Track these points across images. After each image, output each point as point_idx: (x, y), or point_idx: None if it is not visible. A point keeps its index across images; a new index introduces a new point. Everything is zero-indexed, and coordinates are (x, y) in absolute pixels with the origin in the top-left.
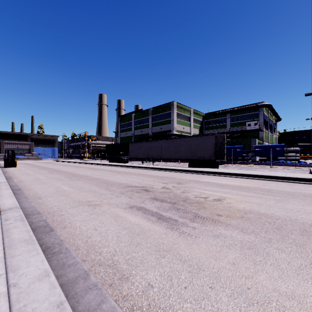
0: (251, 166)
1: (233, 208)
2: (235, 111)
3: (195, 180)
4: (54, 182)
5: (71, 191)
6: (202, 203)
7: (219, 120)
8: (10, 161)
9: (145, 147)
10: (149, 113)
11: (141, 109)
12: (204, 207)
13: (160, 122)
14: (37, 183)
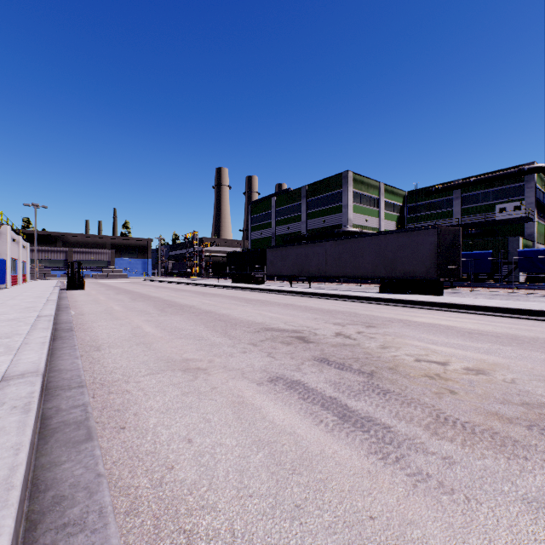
0: (514, 293)
1: (531, 398)
2: (471, 184)
3: (402, 319)
4: (134, 316)
5: (158, 337)
6: (440, 378)
7: (437, 203)
8: (76, 279)
9: (294, 255)
10: (302, 195)
11: (288, 189)
12: (451, 390)
13: (321, 211)
14: (105, 318)
